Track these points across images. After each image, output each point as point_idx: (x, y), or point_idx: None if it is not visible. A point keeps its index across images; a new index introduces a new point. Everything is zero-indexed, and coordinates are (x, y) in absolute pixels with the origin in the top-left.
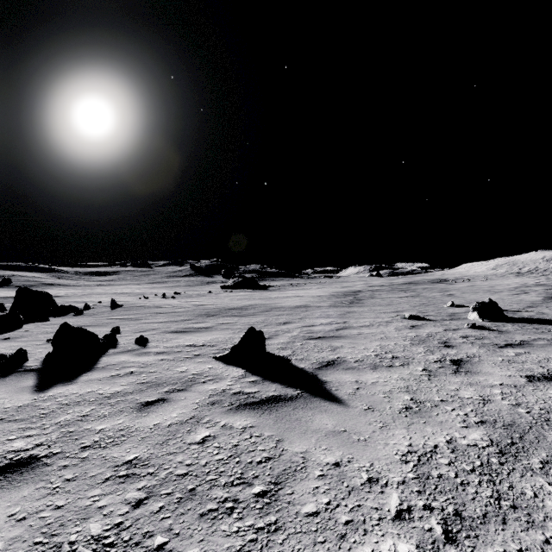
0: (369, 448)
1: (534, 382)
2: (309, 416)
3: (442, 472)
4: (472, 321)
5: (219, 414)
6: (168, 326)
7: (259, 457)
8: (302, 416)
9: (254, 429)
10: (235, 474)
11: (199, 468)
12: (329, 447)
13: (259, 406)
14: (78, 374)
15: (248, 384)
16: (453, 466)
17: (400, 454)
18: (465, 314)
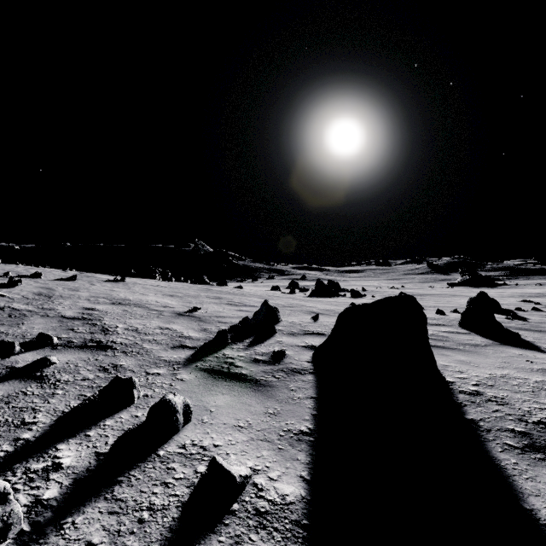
0: None
1: None
2: None
3: None
4: None
5: None
6: (384, 296)
7: None
8: None
9: None
10: None
11: None
12: None
13: None
14: (358, 298)
15: None
16: None
17: None
18: None
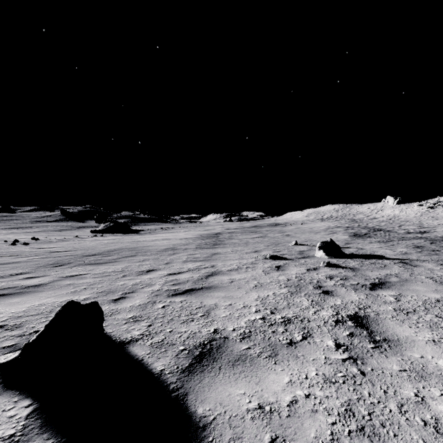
0: None
1: None
2: None
3: None
4: (320, 258)
5: None
6: None
7: None
8: None
9: None
10: None
11: None
12: None
13: None
14: None
15: None
16: None
17: None
18: (310, 251)
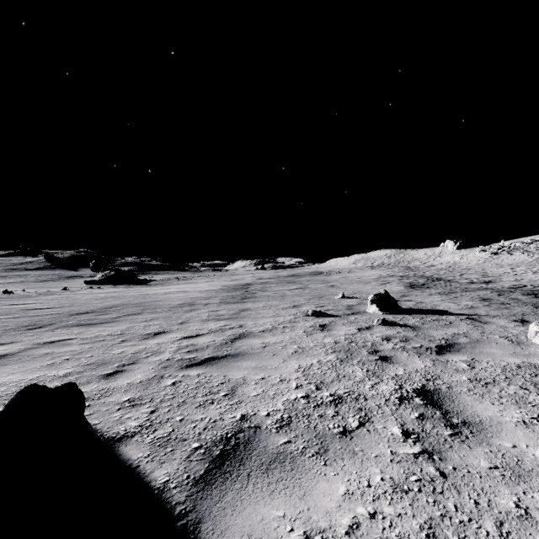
0: None
1: None
2: None
3: None
4: (373, 314)
5: None
6: None
7: None
8: None
9: None
10: None
11: None
12: None
13: None
14: None
15: None
16: None
17: None
18: (360, 306)
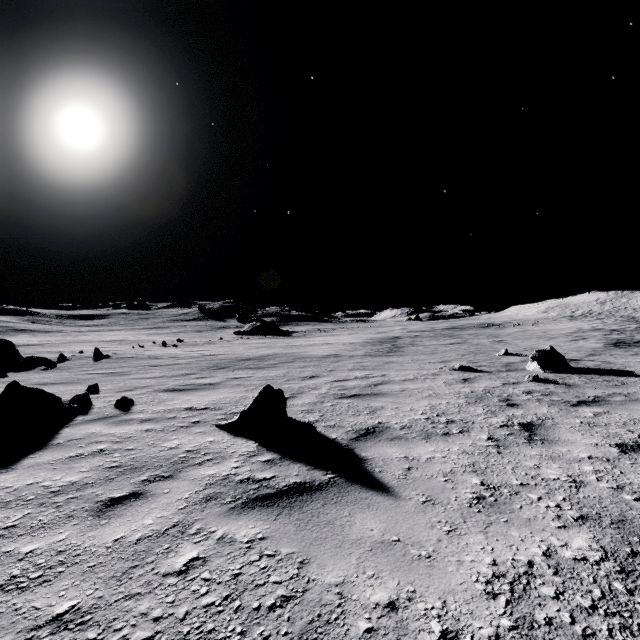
0: (436, 570)
1: (629, 453)
2: (345, 516)
3: (550, 613)
4: (532, 372)
5: (216, 517)
6: (164, 382)
7: (271, 597)
8: (336, 516)
9: (265, 542)
10: (230, 636)
11: (173, 626)
12: (377, 572)
13: (274, 502)
14: (22, 456)
15: (261, 465)
16: (563, 600)
17: (483, 580)
18: (522, 364)
